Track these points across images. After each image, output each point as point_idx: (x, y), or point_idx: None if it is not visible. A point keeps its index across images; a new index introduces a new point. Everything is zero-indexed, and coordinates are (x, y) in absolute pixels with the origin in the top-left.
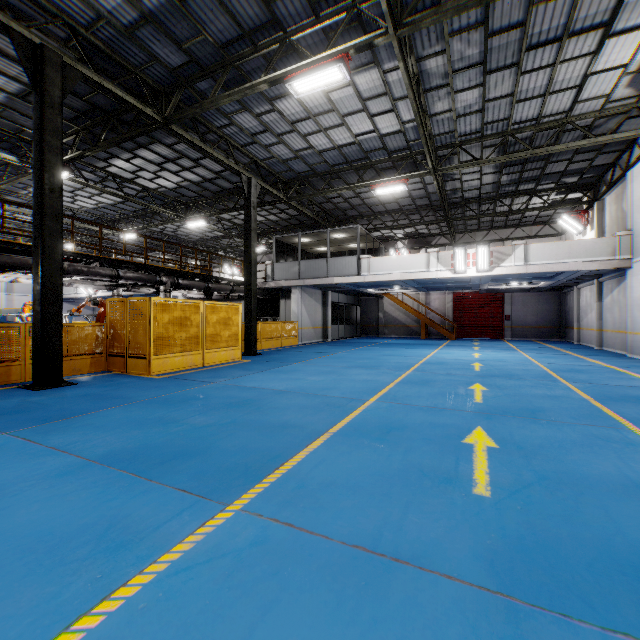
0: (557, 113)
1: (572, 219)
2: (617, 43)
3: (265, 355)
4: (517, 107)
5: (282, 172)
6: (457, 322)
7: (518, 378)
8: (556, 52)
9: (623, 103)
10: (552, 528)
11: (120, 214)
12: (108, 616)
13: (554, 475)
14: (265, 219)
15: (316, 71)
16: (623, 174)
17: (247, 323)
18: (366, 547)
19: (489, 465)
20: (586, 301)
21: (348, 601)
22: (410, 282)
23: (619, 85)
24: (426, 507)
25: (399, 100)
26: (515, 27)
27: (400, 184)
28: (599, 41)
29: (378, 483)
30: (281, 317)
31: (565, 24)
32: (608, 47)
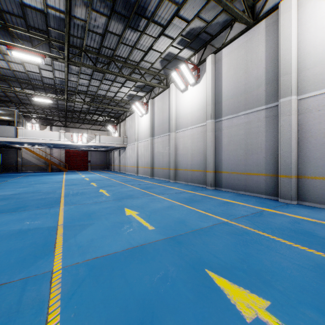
0: (110, 96)
1: (112, 127)
2: (125, 88)
3: None
4: (99, 90)
5: None
6: (67, 163)
7: (102, 180)
8: (111, 83)
9: (126, 101)
10: (120, 195)
11: None
12: (64, 214)
13: (118, 192)
14: None
15: (29, 55)
16: (125, 118)
17: None
18: (96, 202)
19: (107, 193)
20: (116, 156)
21: (99, 205)
22: (49, 144)
23: (125, 96)
24: (101, 198)
25: (56, 70)
26: (102, 73)
27: (49, 100)
28: (121, 86)
29: (89, 198)
30: None
31: (114, 79)
32: (123, 88)
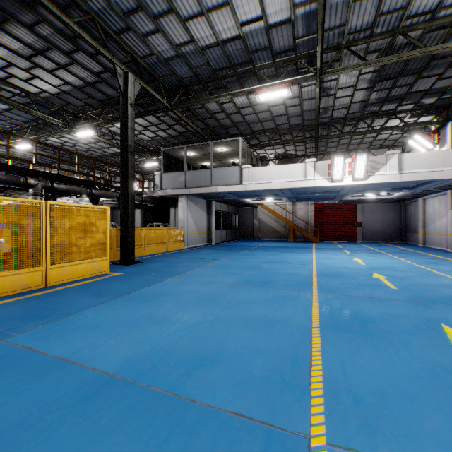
0: None
1: (424, 138)
2: None
3: (143, 264)
4: None
5: (165, 76)
6: (318, 227)
7: None
8: None
9: None
10: None
11: (13, 125)
12: None
13: None
14: (155, 135)
15: None
16: None
17: (123, 229)
18: None
19: None
20: (433, 210)
21: None
22: (287, 191)
23: None
24: None
25: None
26: None
27: (285, 87)
28: None
29: None
30: (171, 223)
31: None
32: None
